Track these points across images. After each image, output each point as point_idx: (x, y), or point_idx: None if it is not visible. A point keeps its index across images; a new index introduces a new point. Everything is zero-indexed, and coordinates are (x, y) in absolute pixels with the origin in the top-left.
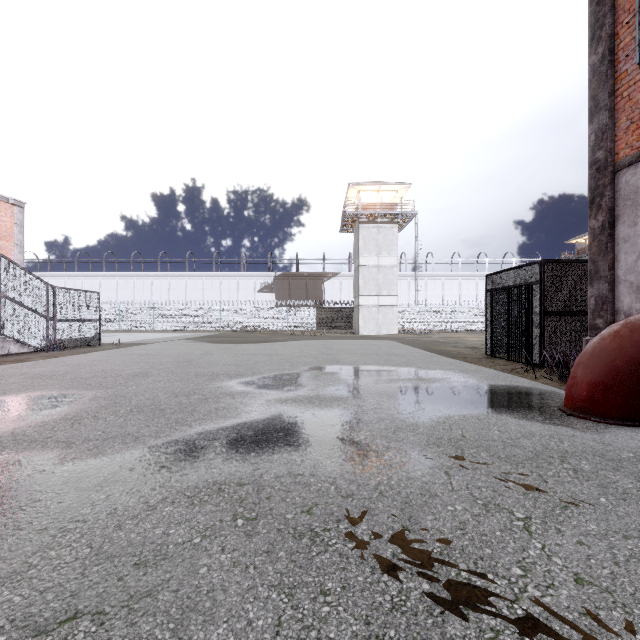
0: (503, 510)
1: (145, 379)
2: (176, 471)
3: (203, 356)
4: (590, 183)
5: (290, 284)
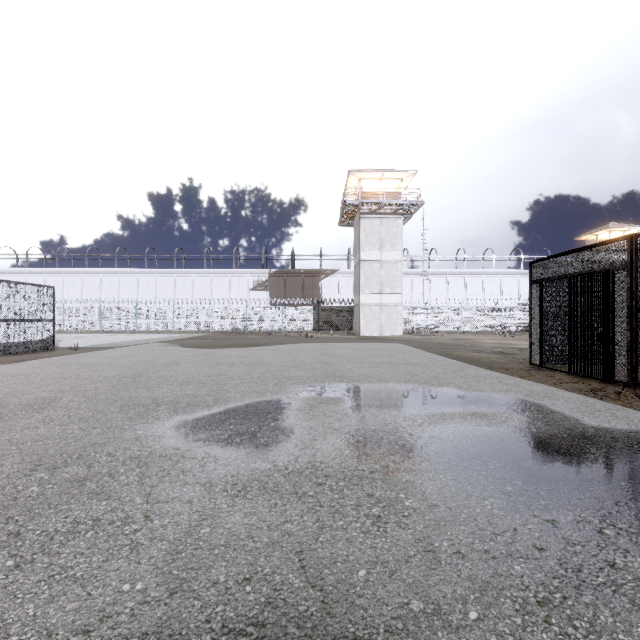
0: None
1: (32, 415)
2: None
3: (164, 367)
4: None
5: (285, 282)
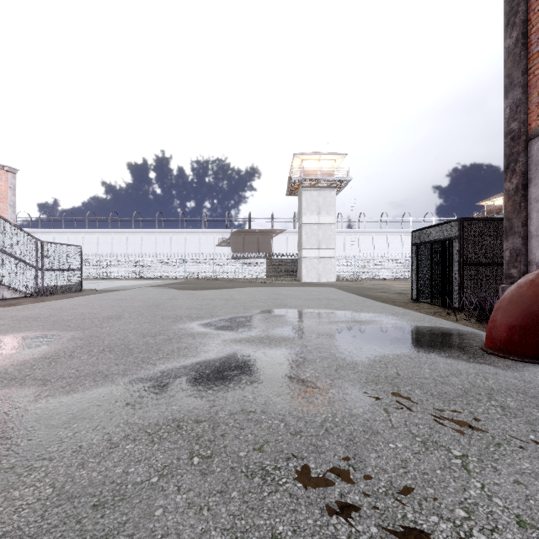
0: (441, 447)
1: (118, 321)
2: (139, 408)
3: (169, 301)
4: (505, 150)
5: (244, 239)
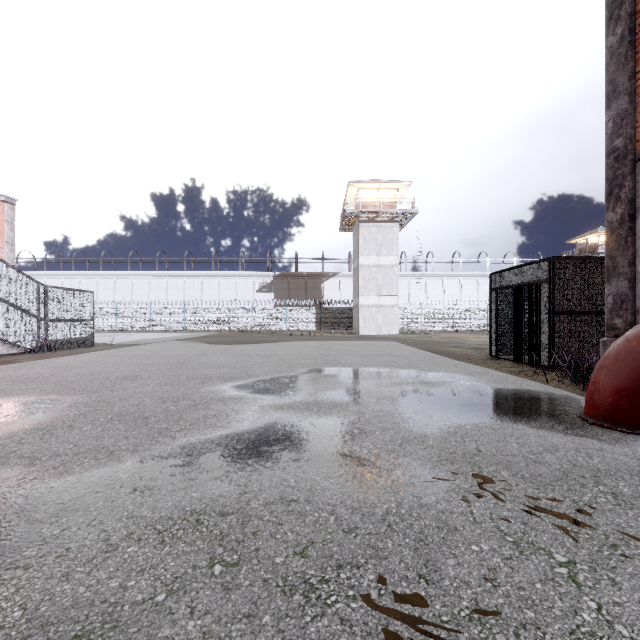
0: (539, 551)
1: (133, 382)
2: (149, 496)
3: (198, 357)
4: (607, 173)
5: (289, 284)
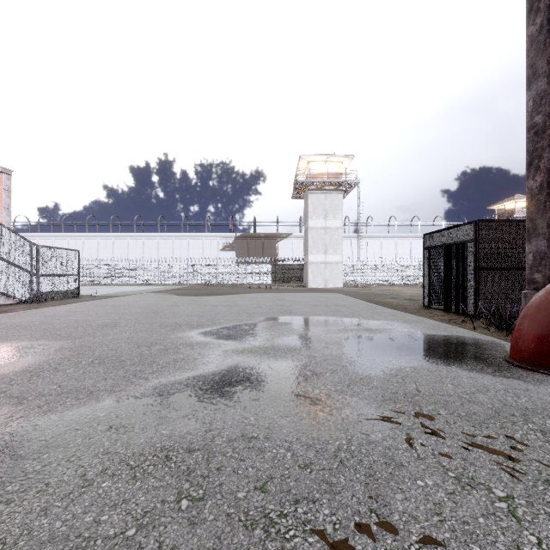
0: (479, 486)
1: (113, 329)
2: (123, 433)
3: (169, 307)
4: (528, 146)
5: (248, 244)
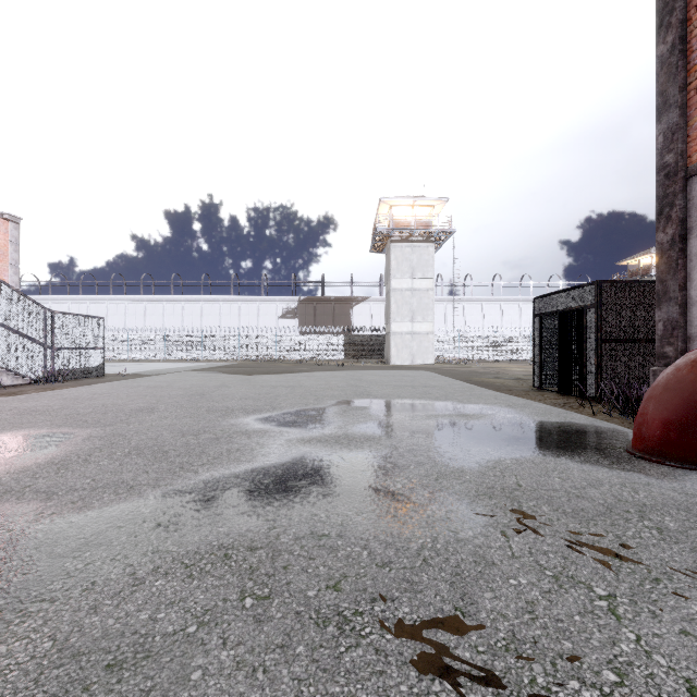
0: (579, 584)
1: (150, 415)
2: (174, 531)
3: (218, 388)
4: (658, 191)
5: (315, 309)
